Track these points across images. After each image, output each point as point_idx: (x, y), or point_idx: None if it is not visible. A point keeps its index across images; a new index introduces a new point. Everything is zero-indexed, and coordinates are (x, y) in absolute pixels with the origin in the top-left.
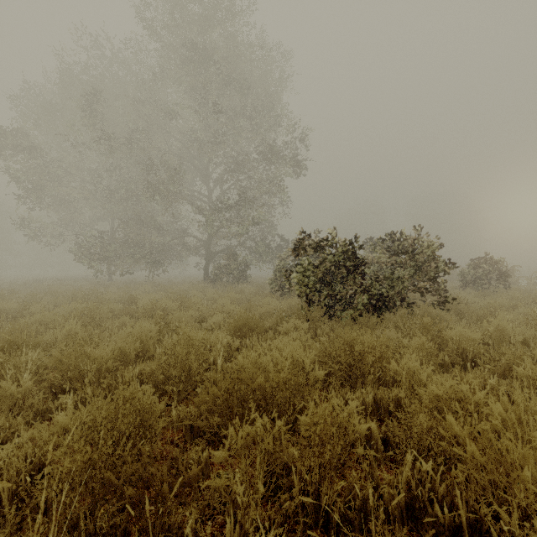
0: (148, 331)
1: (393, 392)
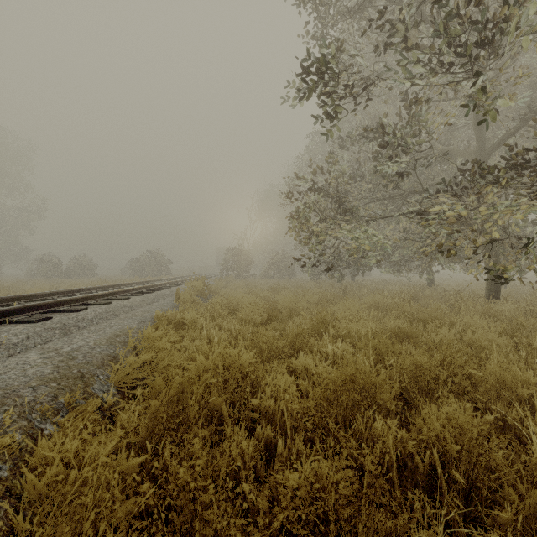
0: None
1: None
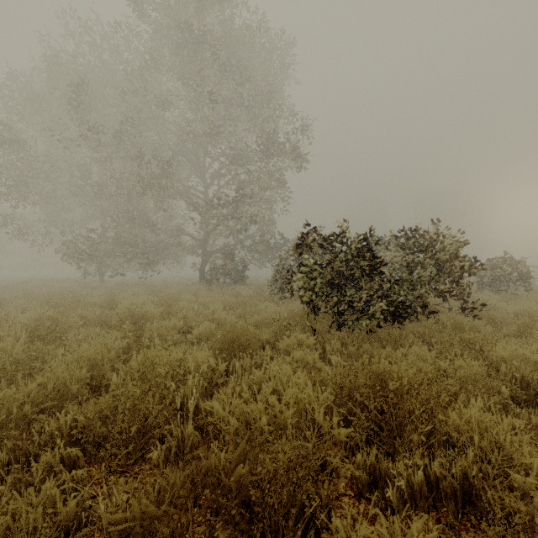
0: (111, 349)
1: (457, 463)
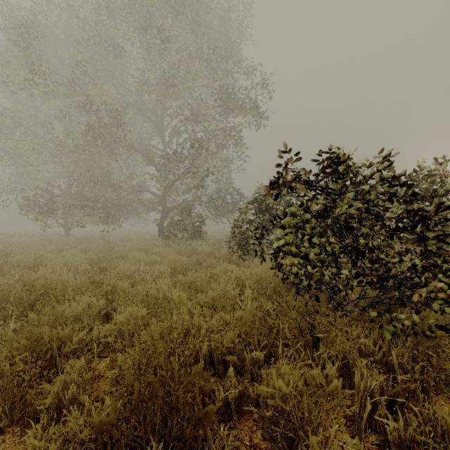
0: None
1: None
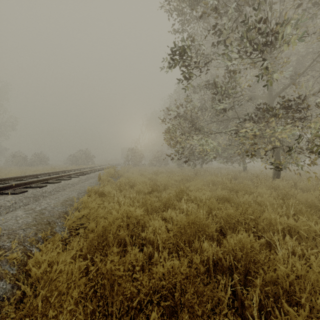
0: None
1: None
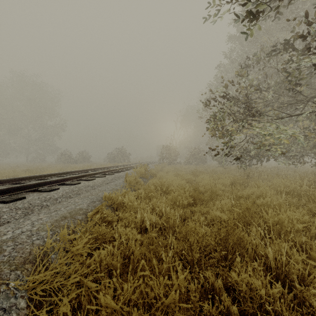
0: None
1: None
